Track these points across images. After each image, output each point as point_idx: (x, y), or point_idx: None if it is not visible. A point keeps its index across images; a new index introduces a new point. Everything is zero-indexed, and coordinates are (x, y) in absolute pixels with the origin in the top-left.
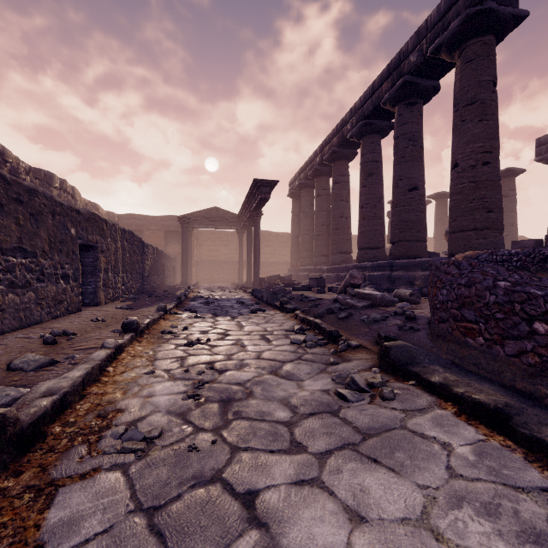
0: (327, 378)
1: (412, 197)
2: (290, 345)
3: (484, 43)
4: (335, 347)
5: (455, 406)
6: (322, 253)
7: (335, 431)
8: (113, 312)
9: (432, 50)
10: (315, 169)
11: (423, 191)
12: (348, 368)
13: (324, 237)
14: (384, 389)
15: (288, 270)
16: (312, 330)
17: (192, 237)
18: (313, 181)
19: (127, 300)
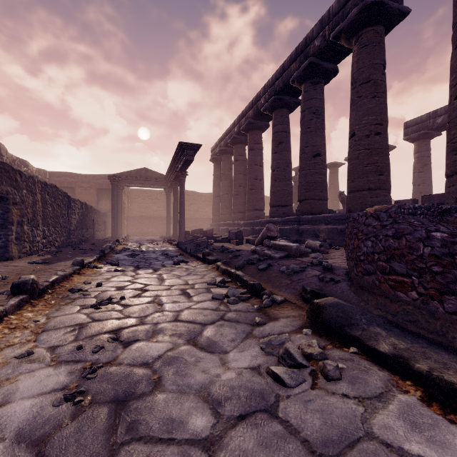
0: (255, 345)
1: (316, 162)
2: (212, 301)
3: (376, 31)
4: (258, 301)
5: (418, 387)
6: (239, 210)
7: (278, 454)
8: (23, 267)
9: (334, 36)
10: (233, 137)
11: (325, 157)
12: (277, 330)
13: (241, 196)
14: (328, 364)
15: (211, 224)
16: (233, 283)
17: (123, 195)
18: (232, 148)
19: (46, 254)
